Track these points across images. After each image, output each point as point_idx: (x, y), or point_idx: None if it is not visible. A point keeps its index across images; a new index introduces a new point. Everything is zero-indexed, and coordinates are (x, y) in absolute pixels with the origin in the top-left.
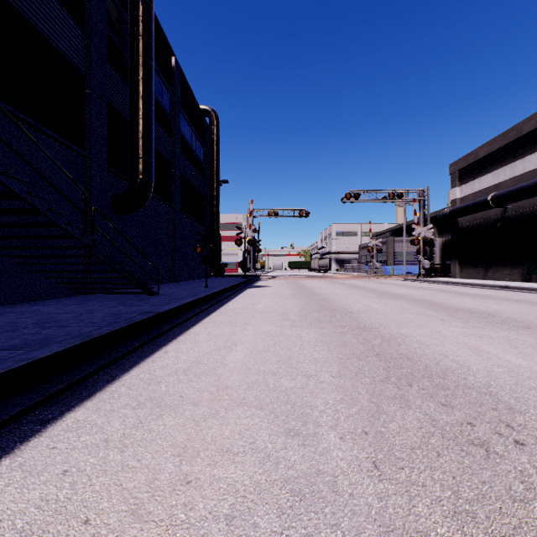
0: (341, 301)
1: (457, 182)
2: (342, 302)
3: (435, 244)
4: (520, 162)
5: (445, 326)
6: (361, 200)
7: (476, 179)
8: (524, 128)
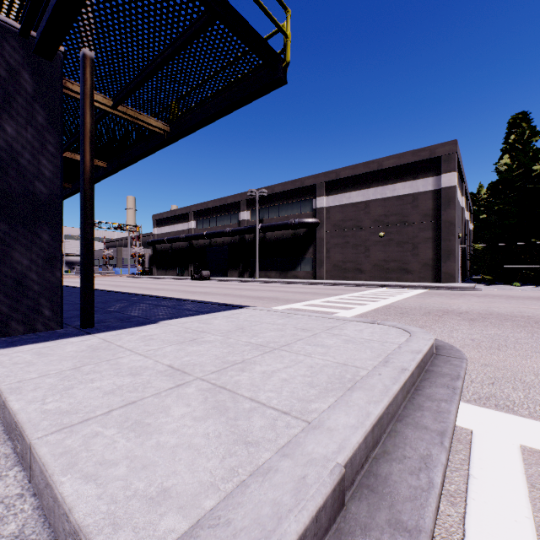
0: (100, 283)
1: (156, 226)
2: (101, 283)
3: (146, 257)
4: (177, 226)
5: (131, 284)
6: (100, 227)
7: (163, 227)
8: (177, 213)
